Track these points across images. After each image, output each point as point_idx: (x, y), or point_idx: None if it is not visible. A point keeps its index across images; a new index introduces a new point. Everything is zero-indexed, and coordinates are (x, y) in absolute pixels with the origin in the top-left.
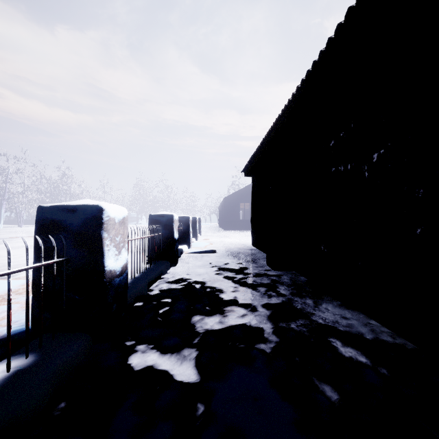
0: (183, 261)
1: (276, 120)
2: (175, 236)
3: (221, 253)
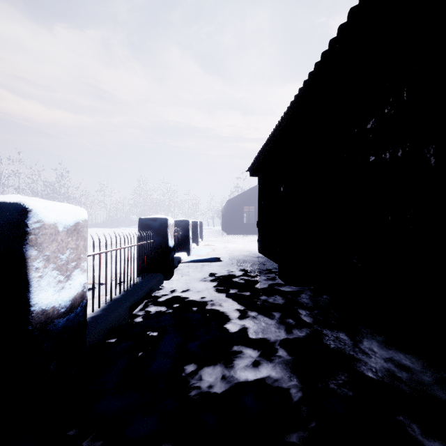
0: (180, 272)
1: (291, 103)
2: (170, 244)
3: (225, 262)
